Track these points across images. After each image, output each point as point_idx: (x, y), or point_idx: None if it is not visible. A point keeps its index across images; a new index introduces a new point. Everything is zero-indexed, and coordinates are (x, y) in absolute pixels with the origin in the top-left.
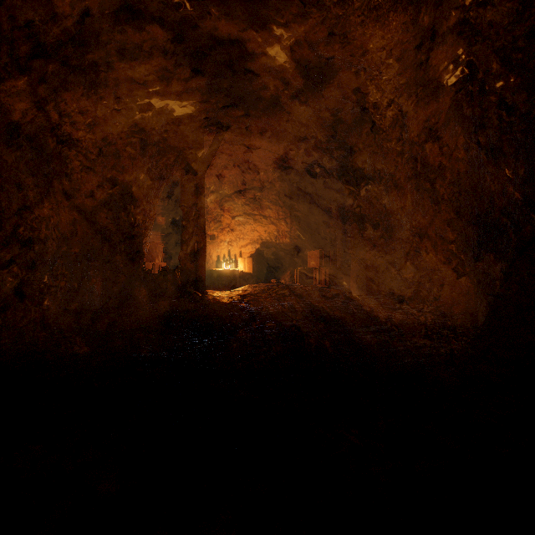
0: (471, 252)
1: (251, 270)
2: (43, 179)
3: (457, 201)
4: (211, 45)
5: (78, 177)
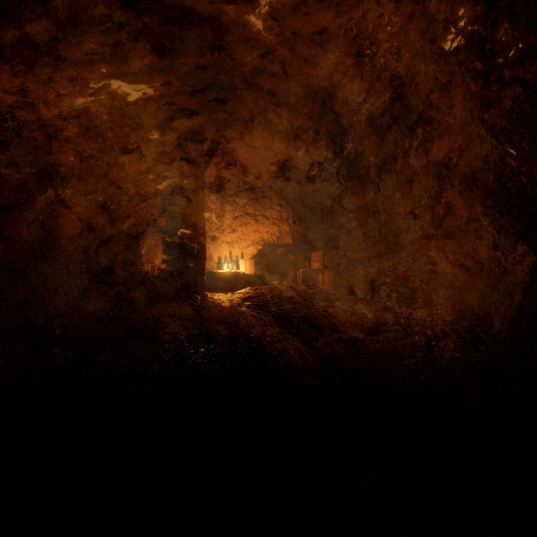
0: (484, 254)
1: (252, 272)
2: (31, 177)
3: (470, 200)
4: (210, 38)
5: (70, 175)
